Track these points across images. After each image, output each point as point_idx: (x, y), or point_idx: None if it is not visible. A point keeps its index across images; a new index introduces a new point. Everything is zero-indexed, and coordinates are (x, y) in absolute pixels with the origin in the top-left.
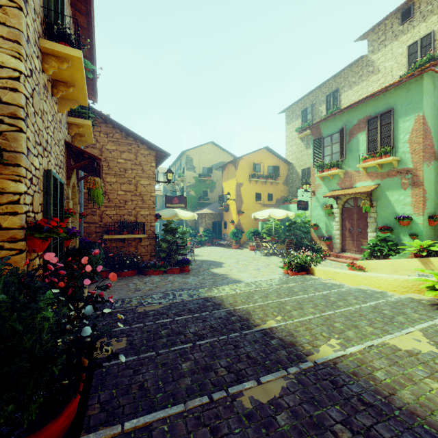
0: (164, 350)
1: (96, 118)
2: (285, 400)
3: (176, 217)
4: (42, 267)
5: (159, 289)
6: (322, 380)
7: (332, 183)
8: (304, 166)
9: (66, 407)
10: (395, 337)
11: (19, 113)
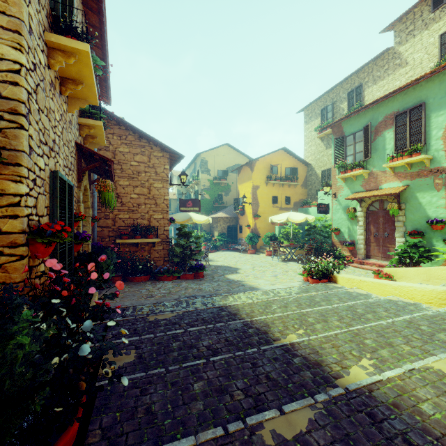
0: (175, 366)
1: (109, 120)
2: (314, 437)
3: (190, 221)
4: (46, 274)
5: (172, 296)
6: (357, 412)
7: (356, 185)
8: (324, 167)
9: (62, 436)
10: (439, 360)
11: (20, 109)
